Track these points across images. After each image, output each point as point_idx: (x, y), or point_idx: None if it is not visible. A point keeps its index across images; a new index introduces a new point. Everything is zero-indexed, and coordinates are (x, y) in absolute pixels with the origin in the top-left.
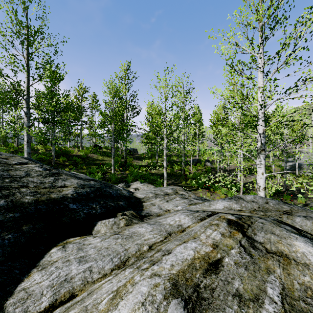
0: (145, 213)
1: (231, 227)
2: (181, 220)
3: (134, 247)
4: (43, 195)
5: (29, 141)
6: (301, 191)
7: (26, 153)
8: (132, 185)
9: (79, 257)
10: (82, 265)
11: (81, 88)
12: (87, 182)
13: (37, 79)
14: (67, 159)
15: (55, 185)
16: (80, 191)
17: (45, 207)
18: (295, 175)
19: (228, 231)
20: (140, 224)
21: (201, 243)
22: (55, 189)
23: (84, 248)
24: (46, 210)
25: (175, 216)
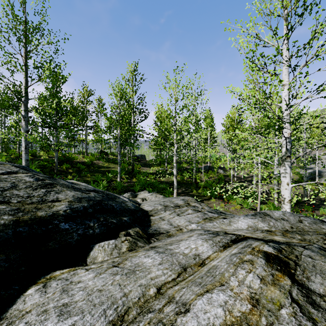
0: (152, 231)
1: (272, 266)
2: (198, 248)
3: (137, 291)
4: (27, 213)
5: (27, 146)
6: (323, 201)
7: (24, 160)
8: (139, 195)
9: (62, 305)
10: (62, 322)
11: (86, 91)
12: (86, 194)
13: None
14: (71, 166)
15: (45, 199)
16: (75, 206)
17: (27, 229)
18: (315, 183)
19: (268, 273)
20: (146, 252)
21: (233, 295)
22: (44, 204)
23: (71, 289)
24: (28, 233)
25: (190, 241)
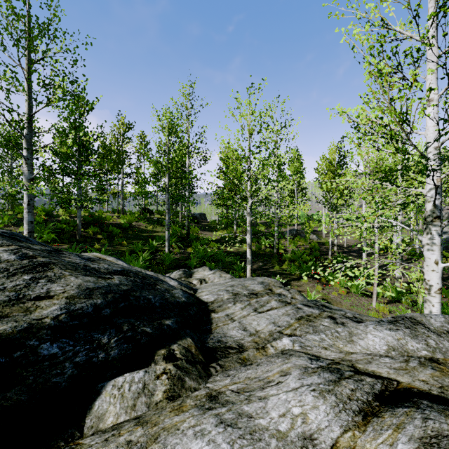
0: (214, 342)
1: None
2: (309, 416)
3: None
4: None
5: (30, 202)
6: None
7: (26, 222)
8: (195, 273)
9: None
10: None
11: (122, 124)
12: (105, 280)
13: (48, 106)
14: (101, 229)
15: (24, 295)
16: (79, 306)
17: None
18: None
19: None
20: (198, 419)
21: None
22: (18, 306)
23: None
24: None
25: (289, 393)
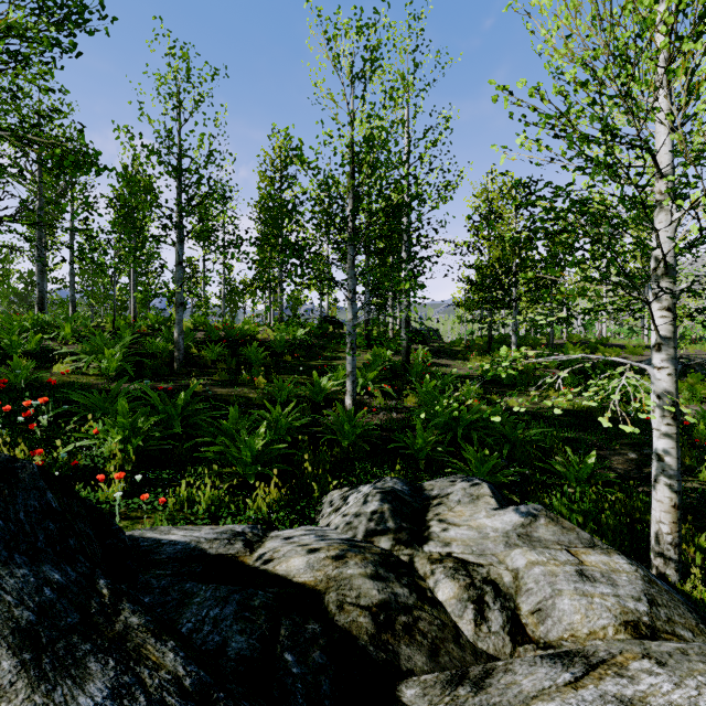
0: None
1: None
2: None
3: None
4: None
5: None
6: None
7: None
8: (438, 516)
9: None
10: None
11: (279, 149)
12: None
13: None
14: (232, 352)
15: None
16: None
17: None
18: None
19: None
20: None
21: None
22: None
23: None
24: None
25: None
